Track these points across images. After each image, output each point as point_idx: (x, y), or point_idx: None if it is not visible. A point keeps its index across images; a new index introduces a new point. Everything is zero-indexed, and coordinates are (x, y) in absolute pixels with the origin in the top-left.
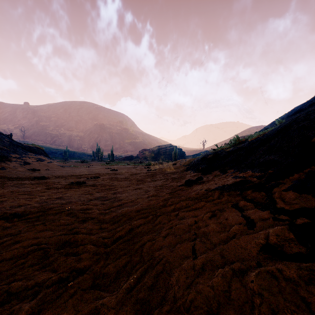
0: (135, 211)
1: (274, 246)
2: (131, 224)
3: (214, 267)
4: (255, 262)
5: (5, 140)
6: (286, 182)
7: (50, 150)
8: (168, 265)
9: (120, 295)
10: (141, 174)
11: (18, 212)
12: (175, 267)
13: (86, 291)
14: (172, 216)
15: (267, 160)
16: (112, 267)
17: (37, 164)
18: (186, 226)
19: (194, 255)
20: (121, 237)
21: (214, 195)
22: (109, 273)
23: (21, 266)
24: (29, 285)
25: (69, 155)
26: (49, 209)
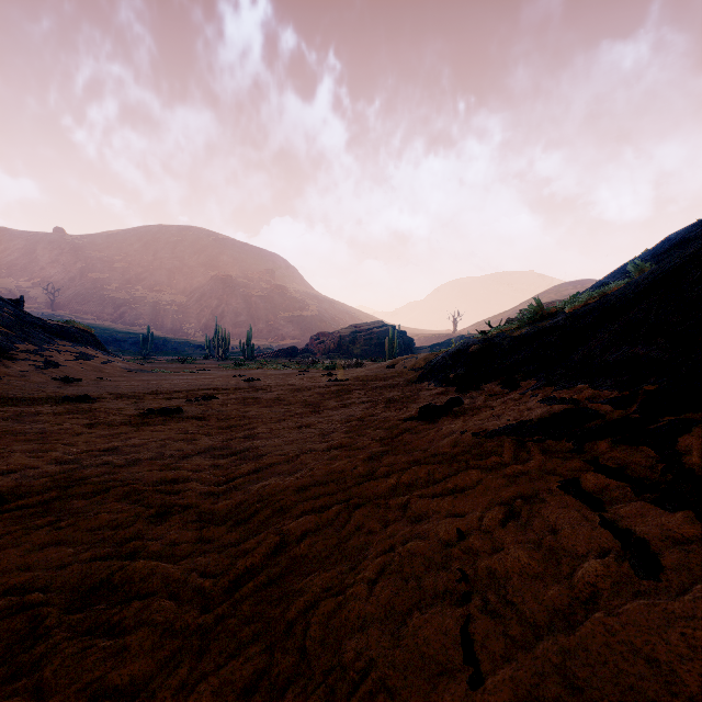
0: (293, 490)
1: None
2: (282, 529)
3: None
4: None
5: (5, 311)
6: None
7: (111, 334)
8: (386, 700)
9: None
10: (315, 390)
11: (0, 490)
12: None
13: None
14: (392, 509)
15: (628, 358)
16: (212, 693)
17: (77, 367)
18: (435, 546)
19: (470, 667)
20: (250, 572)
21: (501, 449)
22: None
23: None
24: None
25: (154, 346)
26: (80, 482)
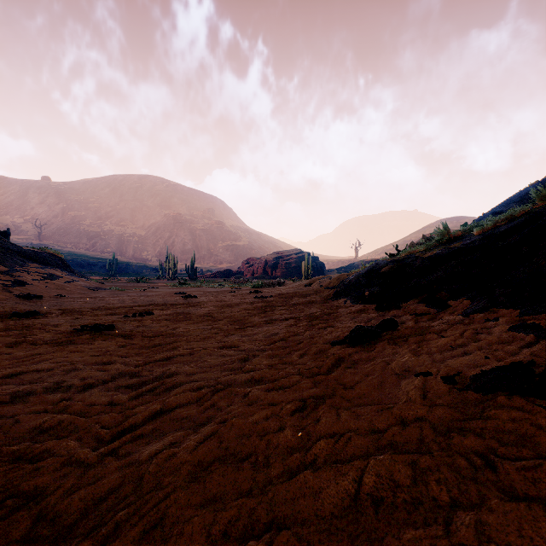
0: (188, 473)
1: None
2: None
3: None
4: None
5: None
6: None
7: (84, 260)
8: None
9: None
10: (242, 306)
11: None
12: None
13: None
14: None
15: None
16: None
17: (42, 285)
18: None
19: None
20: None
21: None
22: None
23: None
24: None
25: (119, 268)
26: None
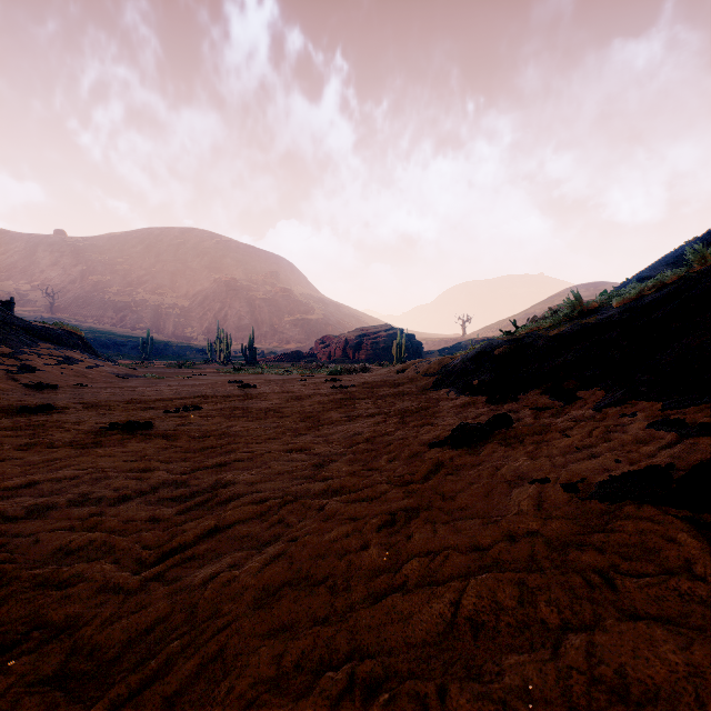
0: (252, 599)
1: None
2: None
3: None
4: None
5: None
6: None
7: (110, 338)
8: None
9: None
10: (316, 398)
11: None
12: None
13: None
14: None
15: None
16: None
17: (57, 372)
18: None
19: None
20: None
21: (678, 550)
22: None
23: None
24: None
25: (155, 350)
26: None
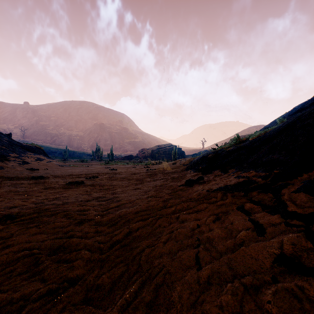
0: (133, 213)
1: (290, 257)
2: (129, 227)
3: (222, 280)
4: (269, 276)
5: (4, 139)
6: (295, 182)
7: (50, 149)
8: (168, 276)
9: (114, 313)
10: (141, 174)
11: (13, 214)
12: (177, 279)
13: (76, 307)
14: (173, 218)
15: (270, 159)
16: (107, 277)
17: (36, 164)
18: (188, 230)
19: (198, 265)
20: (118, 242)
21: (217, 196)
22: (103, 284)
23: (9, 274)
24: (14, 298)
25: (69, 154)
26: (45, 211)
